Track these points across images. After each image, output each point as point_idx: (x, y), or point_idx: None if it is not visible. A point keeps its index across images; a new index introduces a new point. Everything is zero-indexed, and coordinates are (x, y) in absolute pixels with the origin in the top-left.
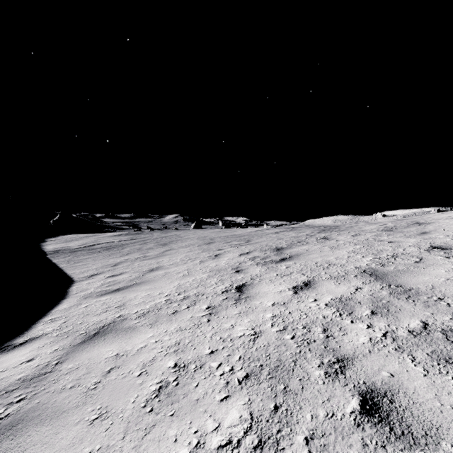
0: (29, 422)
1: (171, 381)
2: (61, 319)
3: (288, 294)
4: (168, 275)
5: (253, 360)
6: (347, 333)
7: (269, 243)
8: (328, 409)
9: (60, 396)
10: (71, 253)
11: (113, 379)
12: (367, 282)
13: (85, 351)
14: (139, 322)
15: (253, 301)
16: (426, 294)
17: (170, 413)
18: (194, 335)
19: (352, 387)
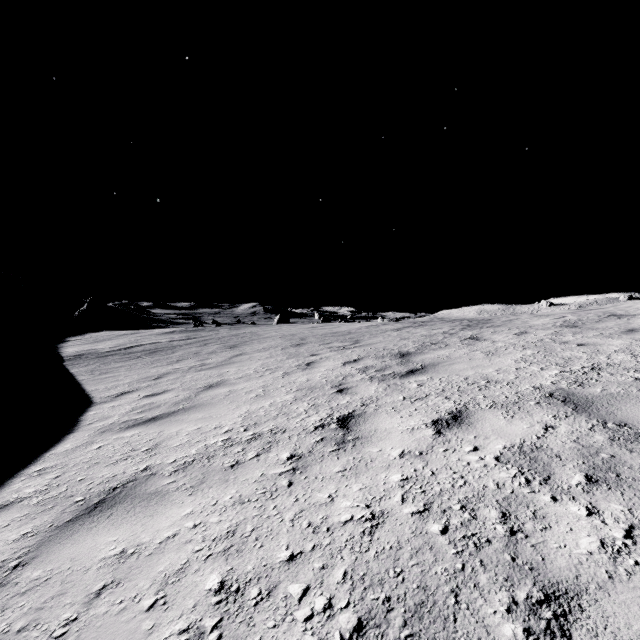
0: None
1: (208, 628)
2: (55, 471)
3: (426, 434)
4: (232, 396)
5: (370, 584)
6: (549, 524)
7: (388, 346)
8: None
9: None
10: (98, 358)
11: (101, 613)
12: (562, 414)
13: (72, 540)
14: (175, 482)
15: (367, 446)
16: None
17: None
18: (262, 516)
19: None
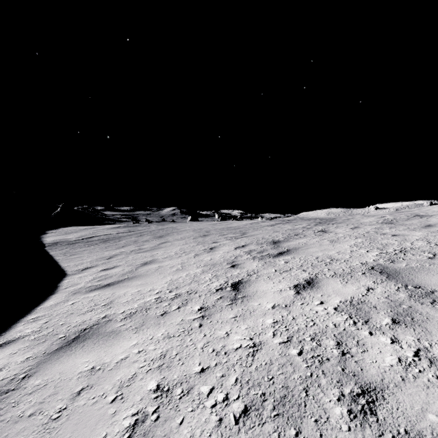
0: None
1: (150, 412)
2: (44, 318)
3: (289, 294)
4: (161, 269)
5: (252, 385)
6: (367, 349)
7: (265, 236)
8: None
9: (14, 427)
10: (68, 245)
11: (82, 404)
12: (379, 281)
13: (59, 361)
14: (124, 325)
15: (251, 301)
16: None
17: None
18: (183, 345)
19: None
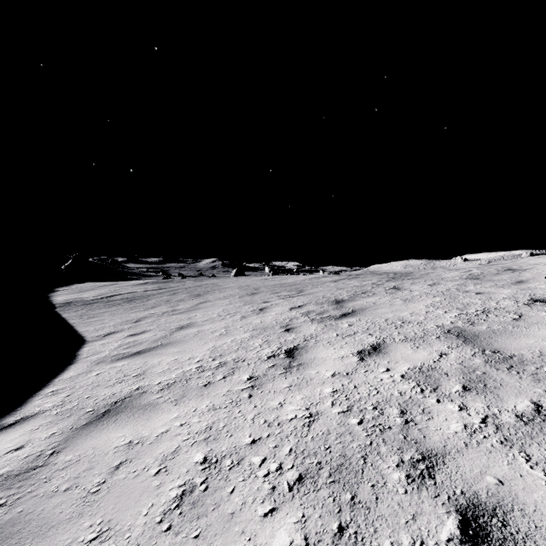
0: (4, 542)
1: (198, 483)
2: (65, 391)
3: (352, 360)
4: (201, 334)
5: (307, 455)
6: (432, 416)
7: (326, 294)
8: (414, 534)
9: (50, 502)
10: (84, 305)
11: (122, 478)
12: (454, 345)
13: (90, 436)
14: (162, 397)
15: (308, 370)
16: (533, 363)
17: (195, 534)
18: (231, 417)
19: (446, 499)
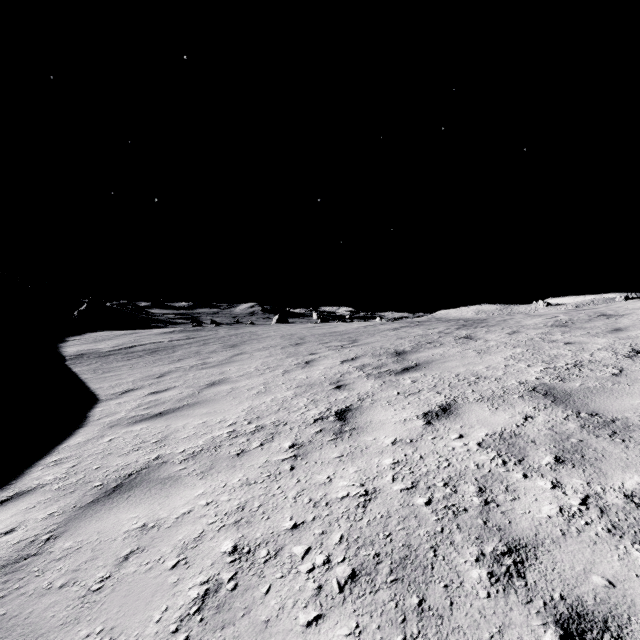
0: None
1: (225, 580)
2: (70, 461)
3: (417, 424)
4: (235, 392)
5: (362, 544)
6: (519, 496)
7: (385, 345)
8: None
9: (41, 602)
10: (100, 357)
11: (131, 572)
12: (541, 406)
13: (96, 518)
14: (185, 468)
15: (363, 435)
16: None
17: None
18: (268, 494)
19: (542, 606)
